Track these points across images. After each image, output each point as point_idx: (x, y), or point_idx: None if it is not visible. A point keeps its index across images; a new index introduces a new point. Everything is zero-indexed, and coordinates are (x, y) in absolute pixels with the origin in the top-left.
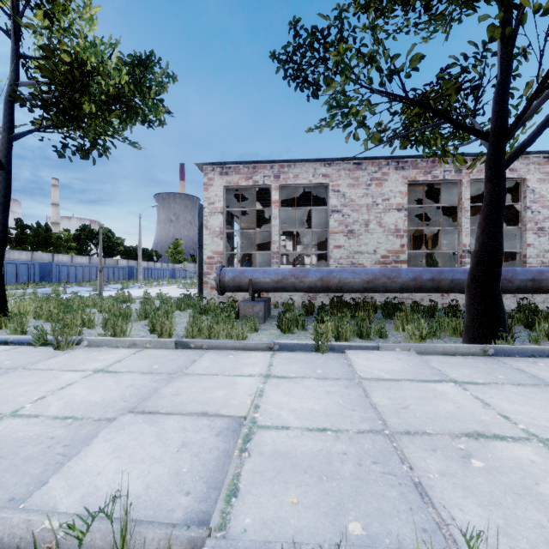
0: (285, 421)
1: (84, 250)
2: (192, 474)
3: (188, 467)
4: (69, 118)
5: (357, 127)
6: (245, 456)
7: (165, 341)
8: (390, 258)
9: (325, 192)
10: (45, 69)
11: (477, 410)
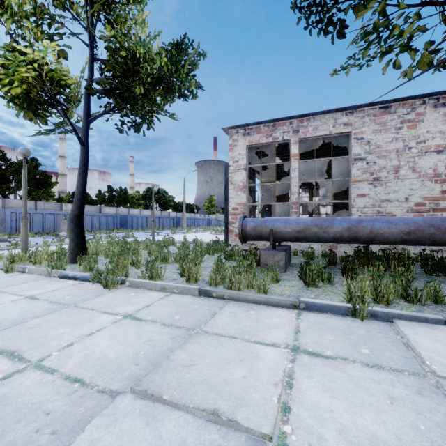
0: None
1: (148, 206)
2: None
3: None
4: (124, 99)
5: (399, 52)
6: None
7: (189, 288)
8: (427, 206)
9: (345, 143)
10: (108, 64)
11: None
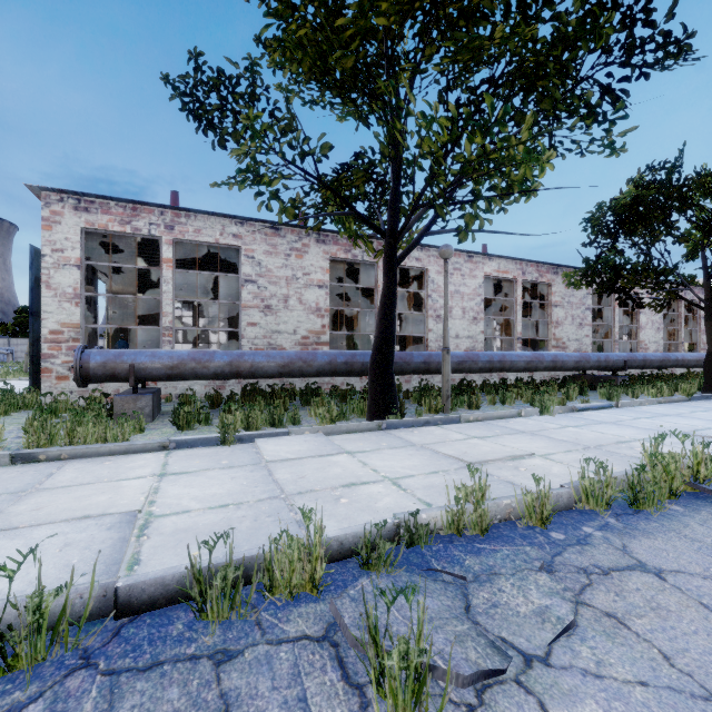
0: (186, 507)
1: None
2: (86, 562)
3: (78, 558)
4: None
5: (270, 198)
6: (144, 539)
7: None
8: (311, 339)
9: (237, 255)
10: None
11: (357, 469)
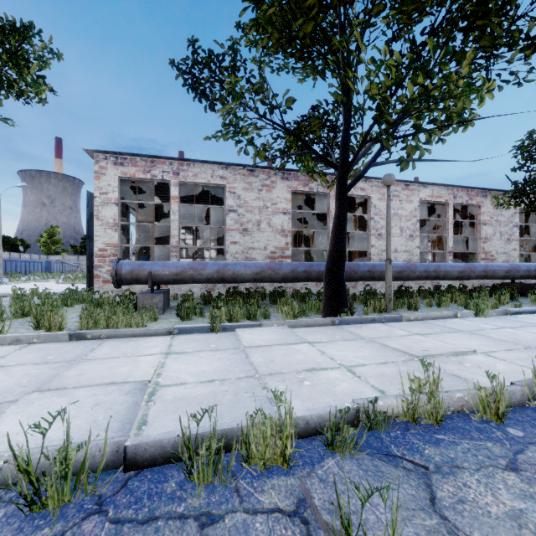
0: (183, 380)
1: None
2: (108, 419)
3: (103, 416)
4: None
5: (247, 144)
6: (151, 404)
7: (57, 335)
8: (278, 254)
9: (223, 192)
10: None
11: (317, 357)
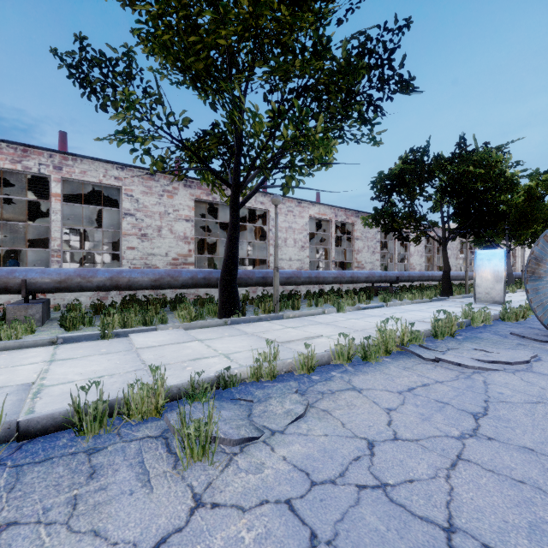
0: (71, 379)
1: None
2: None
3: None
4: None
5: (143, 154)
6: (37, 400)
7: None
8: (180, 260)
9: (119, 192)
10: None
11: (203, 350)
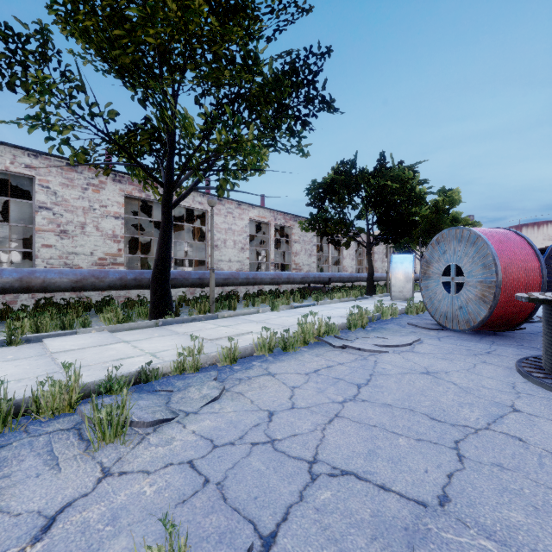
0: None
1: None
2: None
3: None
4: None
5: (61, 143)
6: None
7: None
8: (108, 260)
9: (32, 182)
10: None
11: (128, 350)
